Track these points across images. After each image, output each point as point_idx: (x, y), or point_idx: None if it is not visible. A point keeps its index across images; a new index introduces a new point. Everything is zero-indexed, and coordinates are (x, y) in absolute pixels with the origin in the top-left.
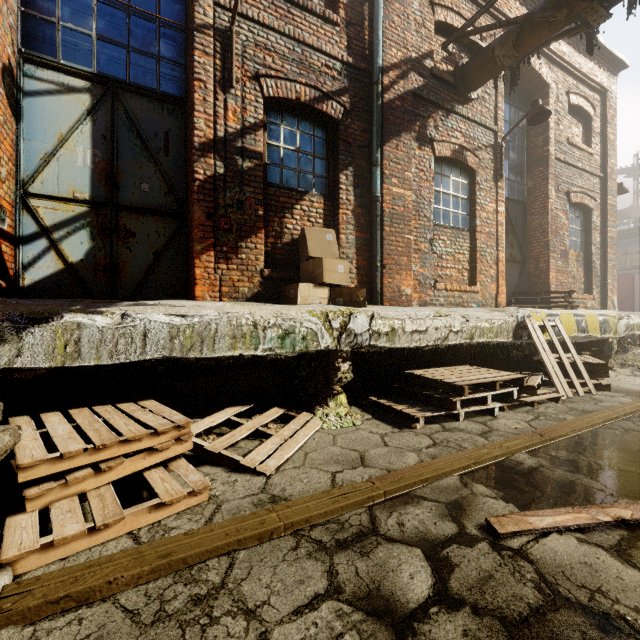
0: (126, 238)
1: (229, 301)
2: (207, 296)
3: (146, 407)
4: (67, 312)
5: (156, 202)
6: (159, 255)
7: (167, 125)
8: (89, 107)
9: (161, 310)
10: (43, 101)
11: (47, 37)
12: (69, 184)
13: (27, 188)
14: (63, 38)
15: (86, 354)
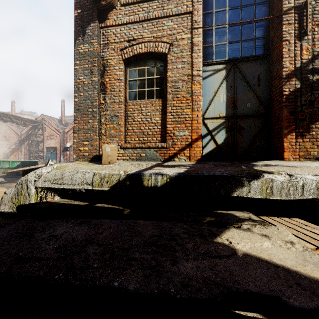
0: (240, 131)
1: (304, 160)
2: (291, 158)
3: (302, 223)
4: (262, 173)
5: (253, 111)
6: (255, 137)
7: (259, 71)
8: (225, 75)
9: (303, 172)
10: (208, 79)
11: (210, 53)
12: (217, 111)
13: (203, 116)
14: (215, 50)
15: (275, 193)
